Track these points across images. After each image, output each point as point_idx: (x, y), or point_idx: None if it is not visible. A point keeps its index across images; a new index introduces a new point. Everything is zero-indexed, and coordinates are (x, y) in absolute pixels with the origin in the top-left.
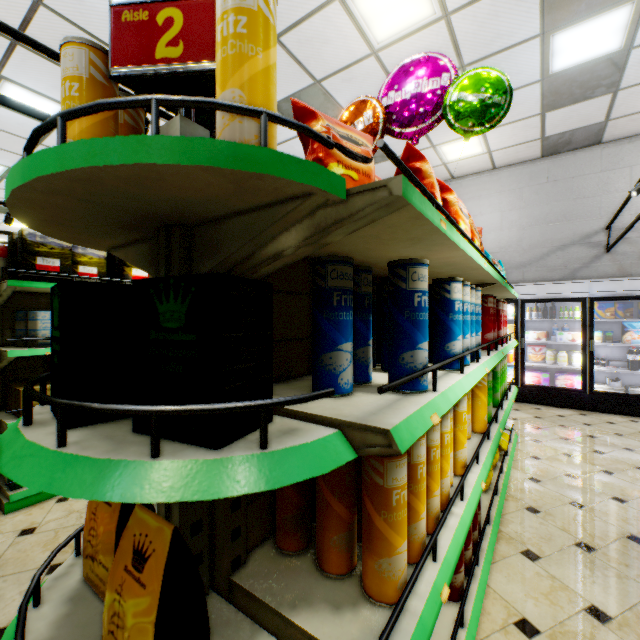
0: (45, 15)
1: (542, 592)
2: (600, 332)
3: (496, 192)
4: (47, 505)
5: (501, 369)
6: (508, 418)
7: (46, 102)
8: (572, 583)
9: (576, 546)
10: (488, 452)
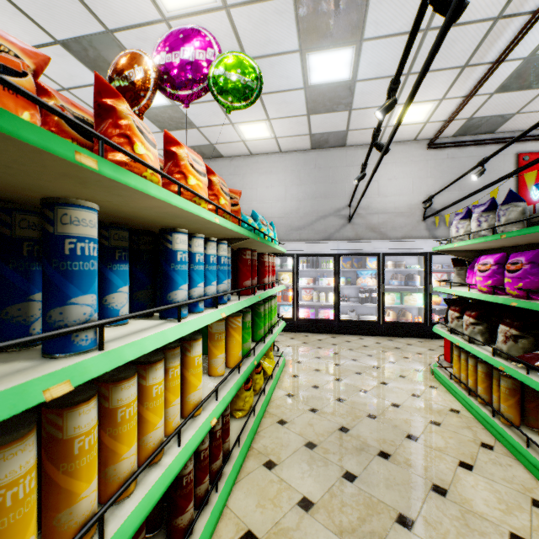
0: None
1: (270, 498)
2: (344, 278)
3: (282, 170)
4: None
5: (267, 310)
6: (285, 346)
7: None
8: (294, 481)
9: (305, 446)
10: (233, 386)
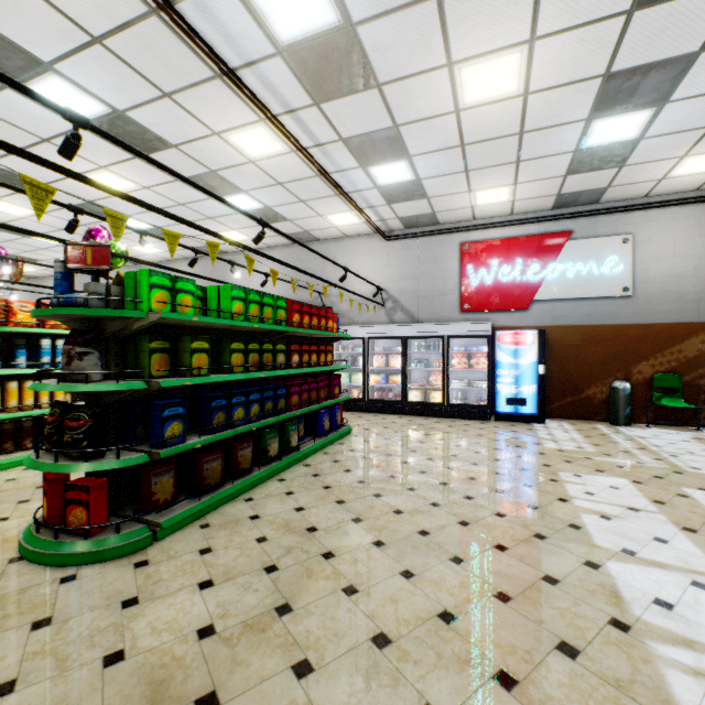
0: None
1: None
2: None
3: (273, 263)
4: None
5: None
6: None
7: None
8: None
9: None
10: None
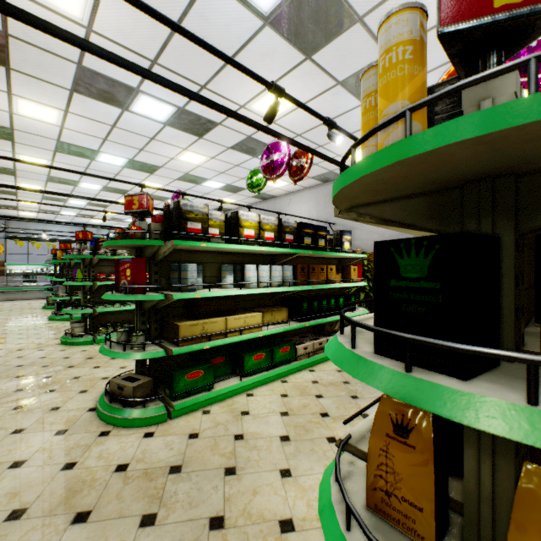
0: (179, 37)
1: None
2: None
3: None
4: (197, 415)
5: None
6: None
7: (164, 106)
8: None
9: None
10: None
